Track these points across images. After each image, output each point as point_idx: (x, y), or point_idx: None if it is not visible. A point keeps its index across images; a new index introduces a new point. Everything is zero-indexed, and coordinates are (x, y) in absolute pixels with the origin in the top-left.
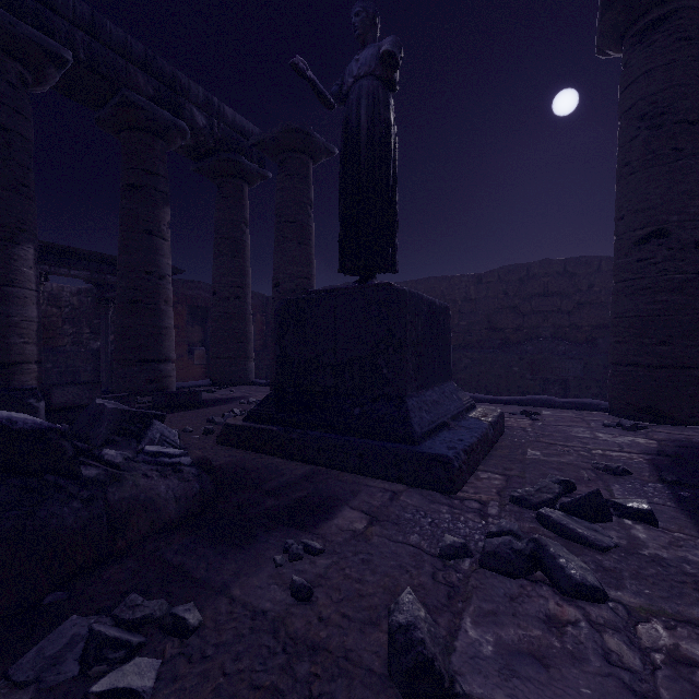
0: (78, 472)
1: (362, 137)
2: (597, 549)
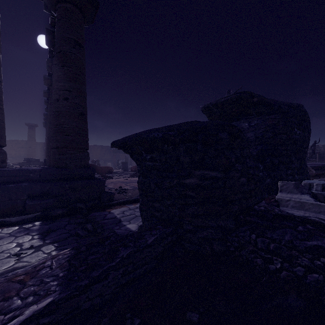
0: None
1: None
2: None
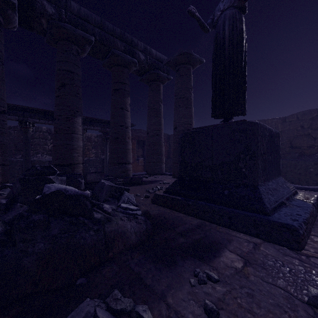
0: (92, 216)
1: (226, 42)
2: None
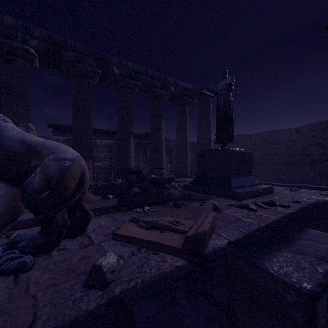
0: (165, 186)
1: (221, 107)
2: (264, 208)
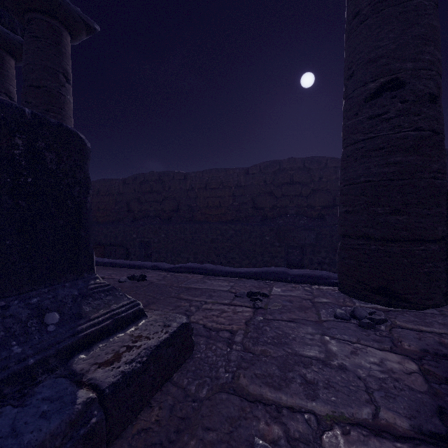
0: None
1: None
2: None
